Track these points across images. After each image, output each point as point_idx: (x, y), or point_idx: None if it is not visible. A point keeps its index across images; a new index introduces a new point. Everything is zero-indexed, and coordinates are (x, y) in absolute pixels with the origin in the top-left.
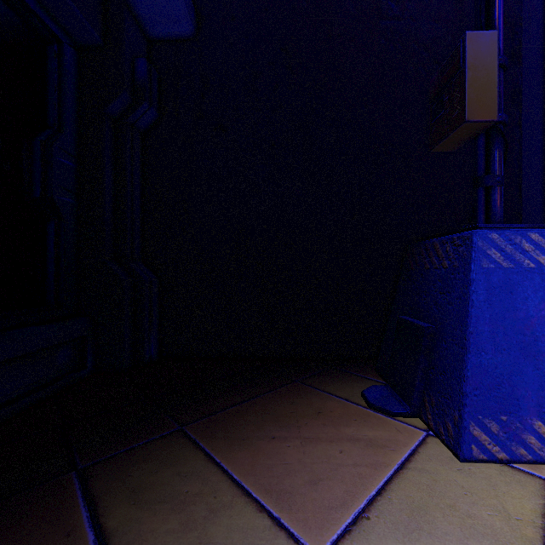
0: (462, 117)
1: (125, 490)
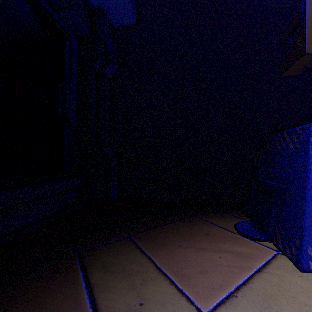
0: (303, 51)
1: (100, 265)
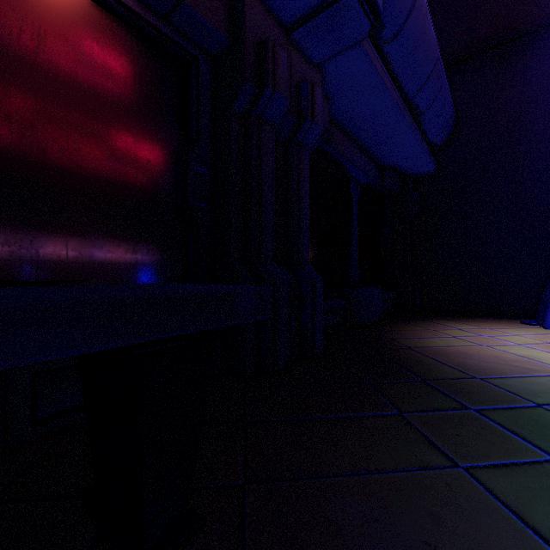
0: None
1: (437, 322)
